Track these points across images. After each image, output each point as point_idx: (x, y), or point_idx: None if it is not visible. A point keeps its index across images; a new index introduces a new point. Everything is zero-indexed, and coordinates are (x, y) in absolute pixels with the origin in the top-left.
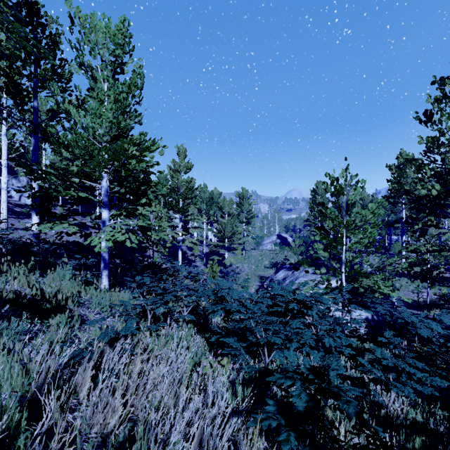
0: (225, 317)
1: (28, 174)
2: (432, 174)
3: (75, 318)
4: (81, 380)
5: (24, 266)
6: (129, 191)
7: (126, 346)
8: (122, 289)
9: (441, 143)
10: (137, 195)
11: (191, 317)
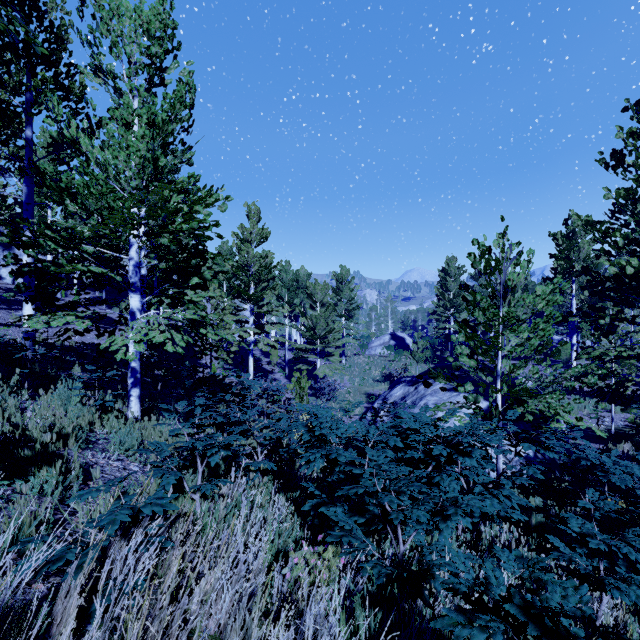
0: (326, 469)
1: (10, 237)
2: (626, 244)
3: (75, 472)
4: (60, 610)
5: (5, 382)
6: (173, 267)
7: (154, 531)
8: (163, 416)
9: (638, 197)
10: (185, 272)
11: (269, 465)
